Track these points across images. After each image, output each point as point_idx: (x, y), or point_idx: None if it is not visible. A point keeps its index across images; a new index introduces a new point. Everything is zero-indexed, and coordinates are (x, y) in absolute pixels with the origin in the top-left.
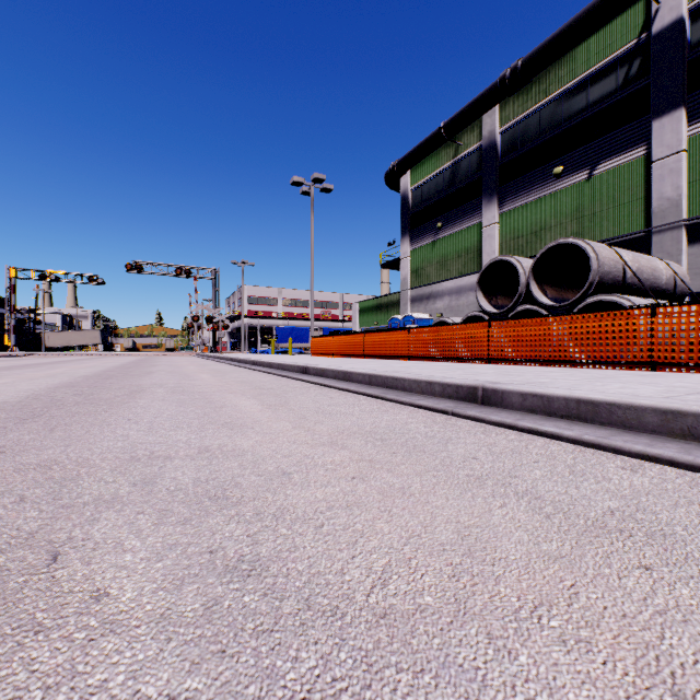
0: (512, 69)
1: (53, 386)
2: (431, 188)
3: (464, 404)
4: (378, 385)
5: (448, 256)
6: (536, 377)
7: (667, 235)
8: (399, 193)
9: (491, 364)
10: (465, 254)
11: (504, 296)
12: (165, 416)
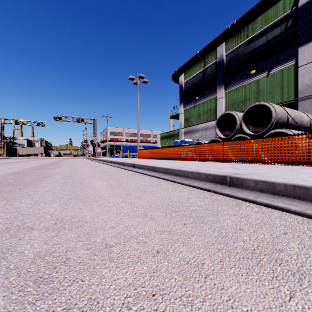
0: (231, 25)
1: (5, 174)
2: (193, 81)
3: (219, 185)
4: (170, 174)
5: (201, 112)
6: (254, 170)
7: (306, 101)
8: (178, 84)
9: (224, 163)
10: (209, 111)
11: (228, 130)
12: (51, 193)
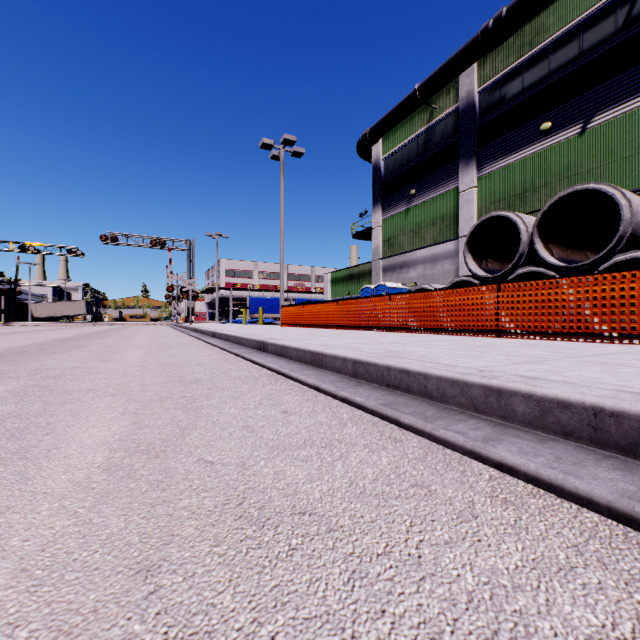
0: (495, 18)
1: None
2: (404, 156)
3: None
4: (371, 380)
5: (422, 224)
6: None
7: None
8: (371, 162)
9: (502, 338)
10: (440, 221)
11: (495, 260)
12: None
